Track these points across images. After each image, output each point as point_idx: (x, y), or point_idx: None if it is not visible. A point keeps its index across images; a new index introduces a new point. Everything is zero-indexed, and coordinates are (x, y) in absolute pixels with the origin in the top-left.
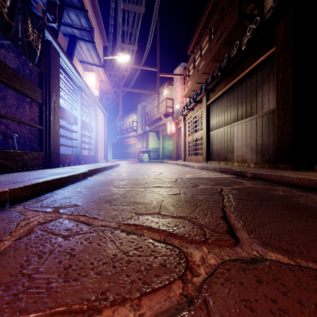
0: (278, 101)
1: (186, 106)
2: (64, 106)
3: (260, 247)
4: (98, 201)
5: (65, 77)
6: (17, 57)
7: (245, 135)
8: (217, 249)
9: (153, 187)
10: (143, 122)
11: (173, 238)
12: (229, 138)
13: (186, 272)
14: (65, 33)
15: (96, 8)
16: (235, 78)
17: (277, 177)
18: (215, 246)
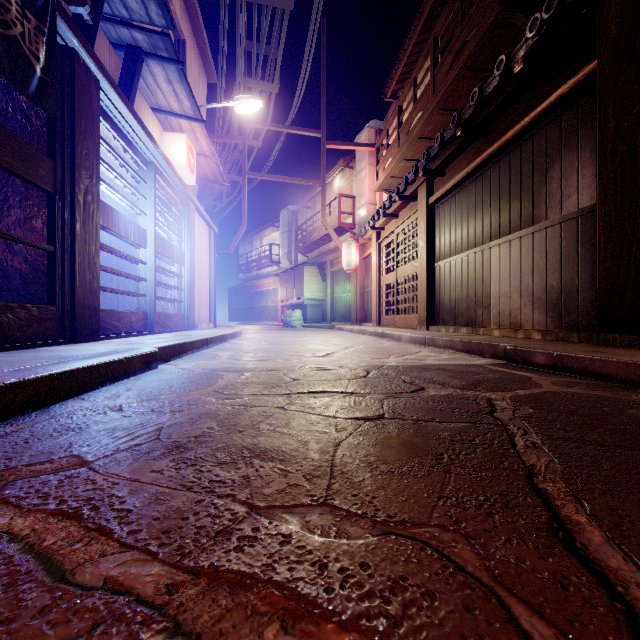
0: (606, 186)
1: (382, 210)
2: (123, 208)
3: None
4: (150, 446)
5: (115, 138)
6: None
7: (518, 268)
8: None
9: (312, 394)
10: (293, 246)
11: None
12: (480, 275)
13: None
14: (117, 43)
15: None
16: (493, 141)
17: (621, 367)
18: None
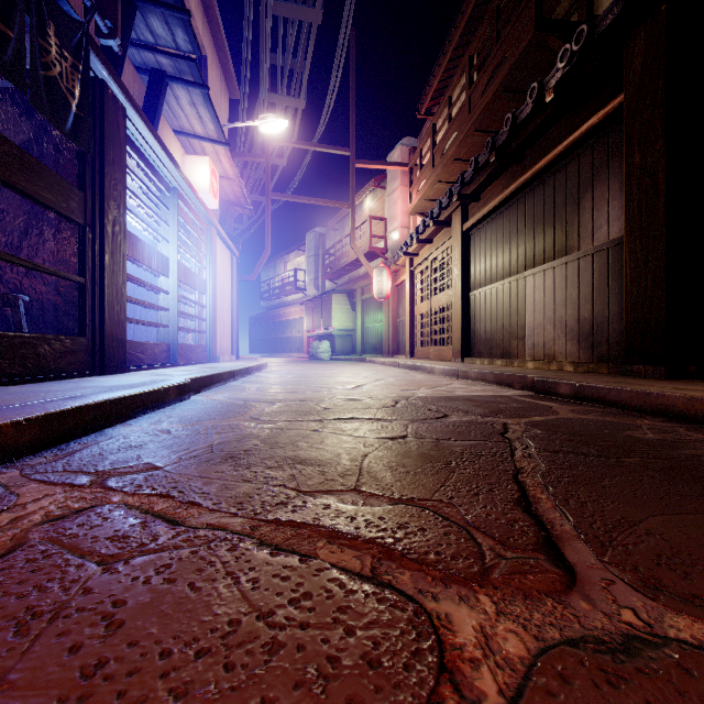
0: (632, 220)
1: (416, 235)
2: (141, 233)
3: (640, 597)
4: (208, 457)
5: (139, 165)
6: (27, 119)
7: (552, 299)
8: (521, 602)
9: (342, 420)
10: (320, 271)
11: (395, 566)
12: (515, 306)
13: (442, 686)
14: (141, 67)
15: (212, 11)
16: (527, 168)
17: (633, 396)
18: (512, 592)
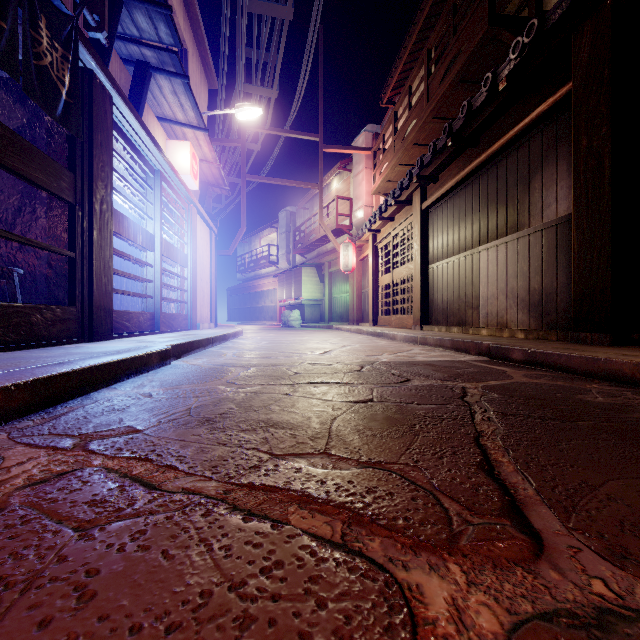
0: (579, 198)
1: (379, 213)
2: (127, 212)
3: (608, 567)
4: (185, 420)
5: (125, 149)
6: (21, 106)
7: (504, 271)
8: (491, 572)
9: (312, 384)
10: (291, 247)
11: (365, 532)
12: (470, 278)
13: None
14: (127, 58)
15: (193, 9)
16: (482, 151)
17: (582, 362)
18: (482, 561)
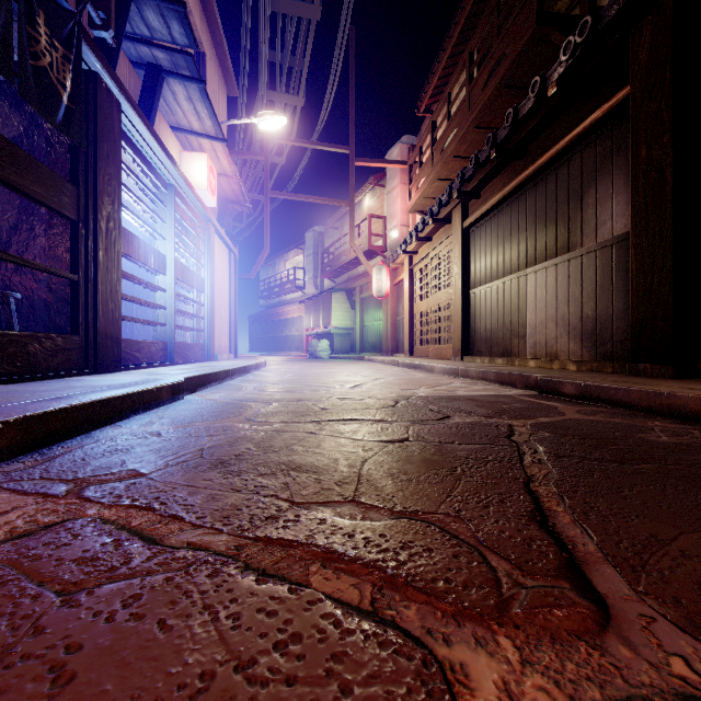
0: (637, 215)
1: (415, 233)
2: (139, 231)
3: (688, 641)
4: (196, 463)
5: (135, 161)
6: (19, 112)
7: (554, 296)
8: (549, 647)
9: (340, 421)
10: (319, 270)
11: (399, 597)
12: (516, 304)
13: None
14: (136, 61)
15: (210, 7)
16: (529, 164)
17: (642, 396)
18: (537, 633)
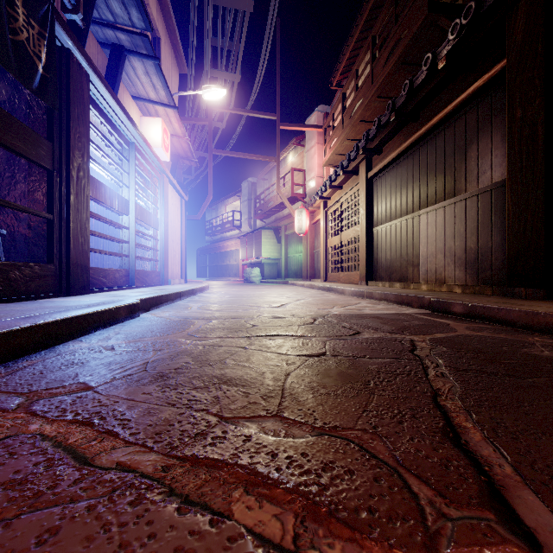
0: (513, 165)
1: (329, 182)
2: (107, 181)
3: None
4: (140, 376)
5: (102, 123)
6: (5, 82)
7: (442, 232)
8: None
9: (268, 336)
10: (252, 212)
11: (322, 532)
12: (411, 239)
13: None
14: (103, 42)
15: (164, 1)
16: (422, 125)
17: (522, 315)
18: None
